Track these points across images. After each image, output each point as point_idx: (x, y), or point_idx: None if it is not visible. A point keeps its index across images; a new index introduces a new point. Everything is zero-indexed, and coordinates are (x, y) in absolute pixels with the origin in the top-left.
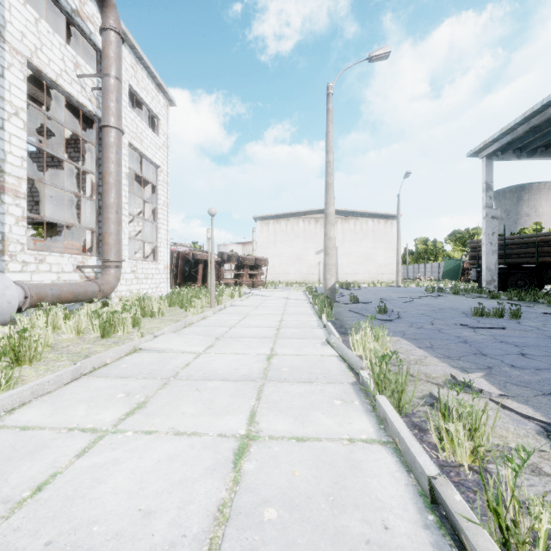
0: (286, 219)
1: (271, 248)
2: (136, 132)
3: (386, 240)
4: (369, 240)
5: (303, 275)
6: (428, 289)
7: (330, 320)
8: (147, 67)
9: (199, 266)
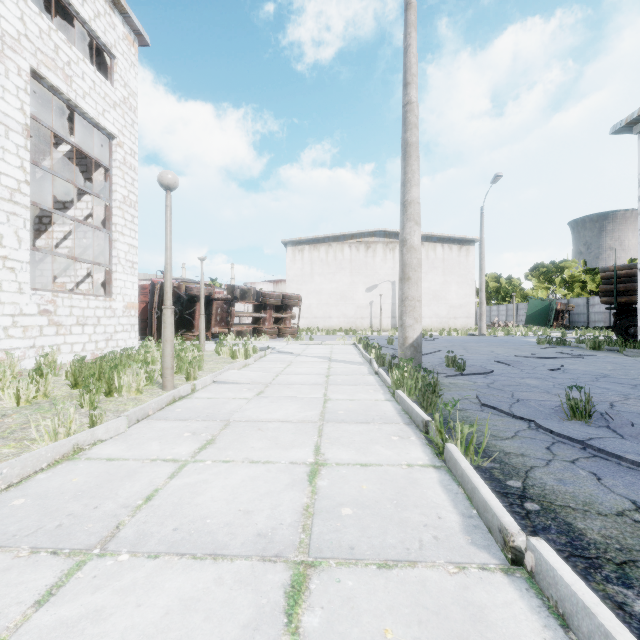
0: (326, 245)
1: (307, 283)
2: (54, 57)
3: (461, 273)
4: (438, 273)
5: (349, 319)
6: (542, 341)
7: (474, 465)
8: None
9: (196, 306)
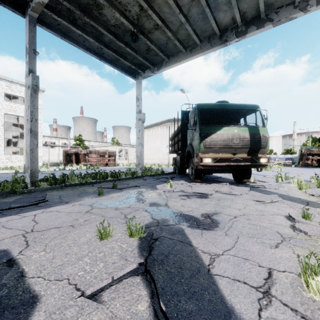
0: (152, 128)
1: (146, 145)
2: (11, 108)
3: None
4: None
5: (160, 159)
6: None
7: None
8: (18, 83)
9: (73, 156)
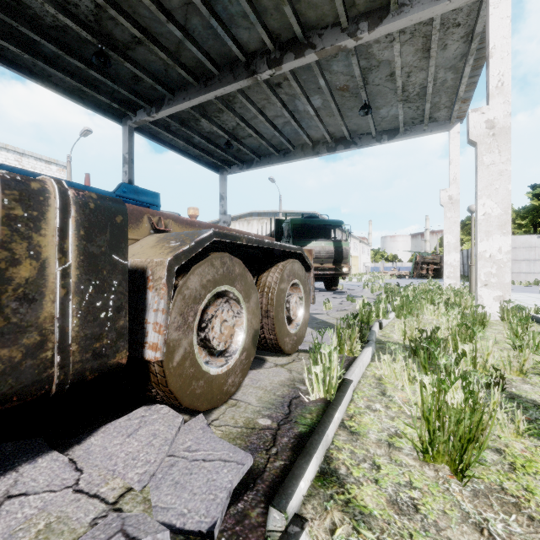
0: None
1: None
2: None
3: None
4: None
5: None
6: None
7: None
8: (32, 156)
9: None
